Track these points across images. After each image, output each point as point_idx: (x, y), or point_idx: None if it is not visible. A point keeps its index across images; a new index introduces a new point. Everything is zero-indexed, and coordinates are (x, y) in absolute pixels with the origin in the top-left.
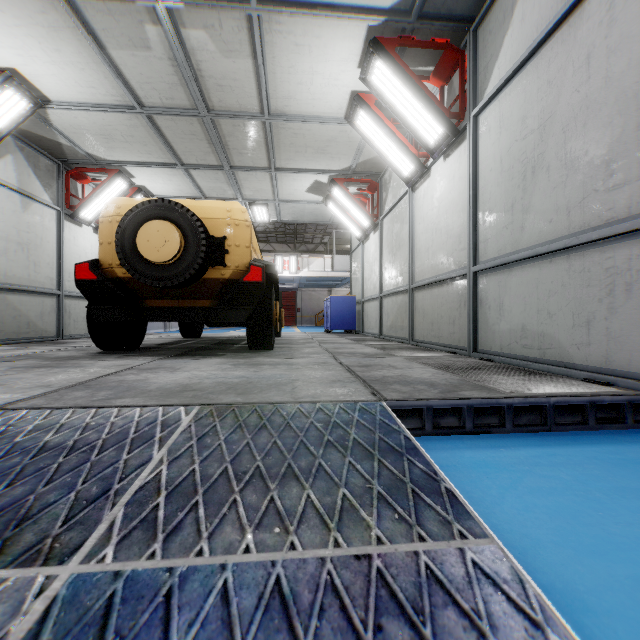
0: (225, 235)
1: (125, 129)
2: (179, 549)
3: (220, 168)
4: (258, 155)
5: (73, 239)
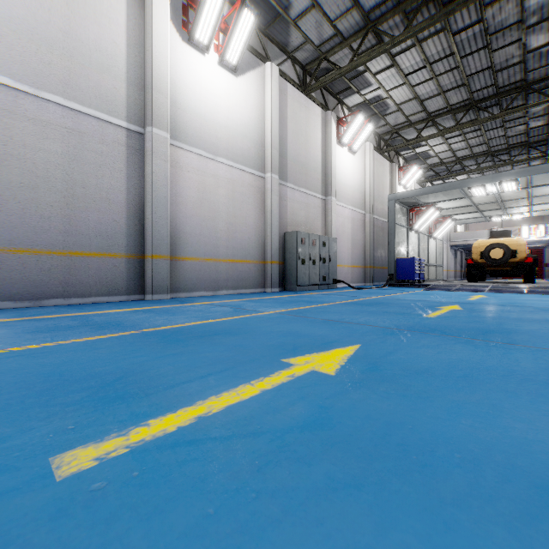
0: (515, 249)
1: (462, 209)
2: (534, 289)
3: (499, 209)
4: (521, 203)
5: (429, 244)
